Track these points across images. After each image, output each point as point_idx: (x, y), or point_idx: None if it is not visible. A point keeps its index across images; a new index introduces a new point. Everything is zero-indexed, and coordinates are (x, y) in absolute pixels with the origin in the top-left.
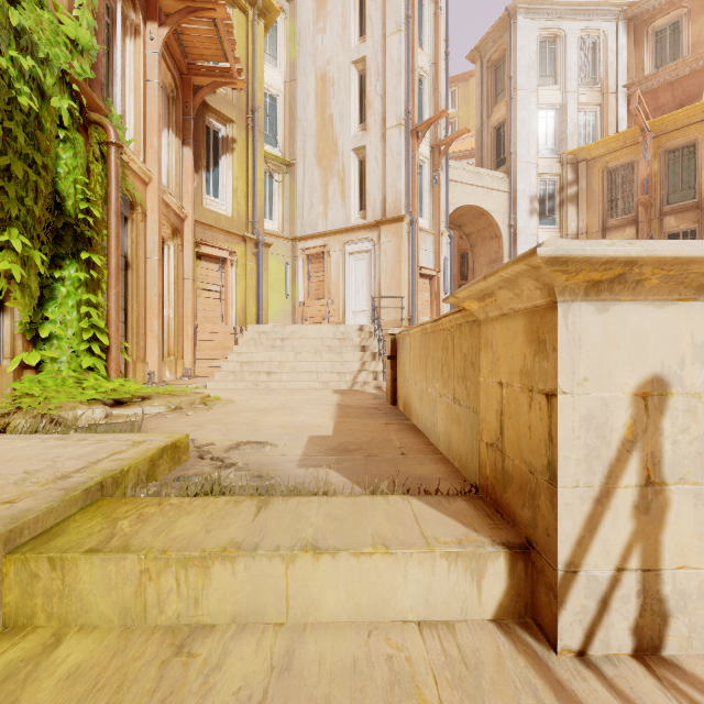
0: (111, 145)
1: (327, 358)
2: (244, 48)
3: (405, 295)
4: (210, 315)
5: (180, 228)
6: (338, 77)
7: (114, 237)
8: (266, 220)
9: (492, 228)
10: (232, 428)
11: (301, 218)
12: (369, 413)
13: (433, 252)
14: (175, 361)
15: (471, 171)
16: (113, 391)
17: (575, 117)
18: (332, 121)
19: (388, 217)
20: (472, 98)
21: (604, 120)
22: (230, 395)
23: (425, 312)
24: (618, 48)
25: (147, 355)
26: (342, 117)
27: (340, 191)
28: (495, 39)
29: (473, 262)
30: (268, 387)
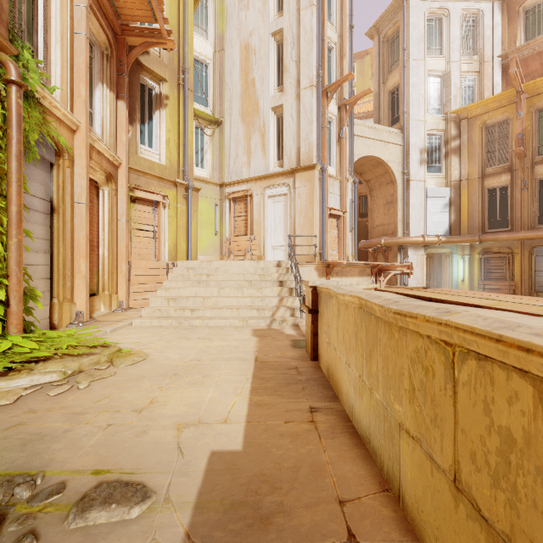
0: (11, 83)
1: (248, 293)
2: (176, 16)
3: (316, 232)
4: (144, 252)
5: (114, 174)
6: (259, 46)
7: (15, 182)
8: (198, 168)
9: (388, 175)
10: (116, 425)
11: (228, 166)
12: (288, 380)
13: (340, 195)
14: (109, 295)
15: (371, 127)
16: (5, 352)
17: (458, 82)
18: (254, 84)
19: (302, 165)
20: (367, 71)
21: (482, 85)
22: (149, 339)
23: (333, 247)
24: (494, 25)
25: (75, 295)
26: (263, 80)
27: (261, 144)
28: (390, 17)
29: (371, 203)
30: (191, 325)
